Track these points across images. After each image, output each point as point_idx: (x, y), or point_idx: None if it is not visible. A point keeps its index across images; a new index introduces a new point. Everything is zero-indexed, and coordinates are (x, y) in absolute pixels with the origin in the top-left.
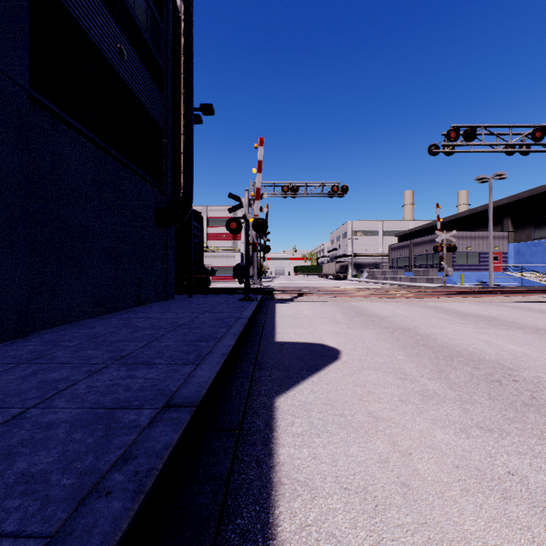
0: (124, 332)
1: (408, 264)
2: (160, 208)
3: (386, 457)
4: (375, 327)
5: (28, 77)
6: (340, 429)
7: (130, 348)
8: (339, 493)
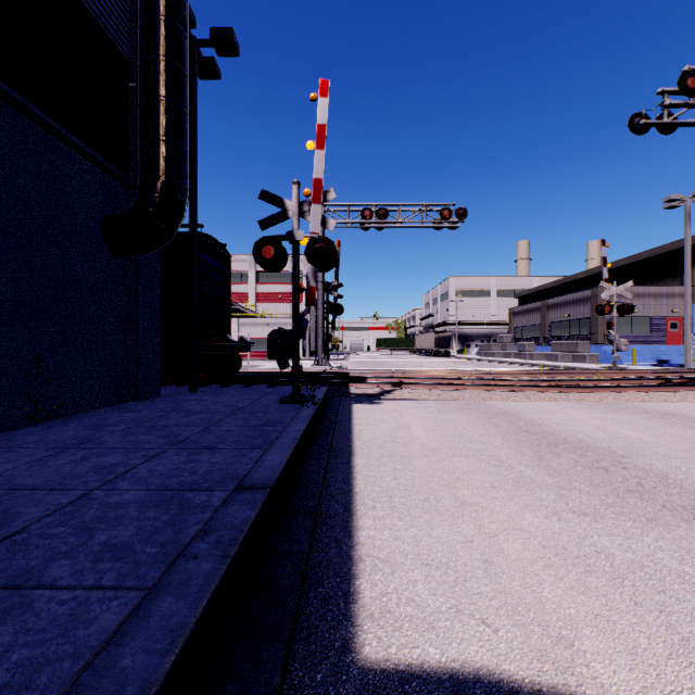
0: None
1: (539, 335)
2: (115, 213)
3: None
4: (654, 508)
5: None
6: None
7: None
8: None
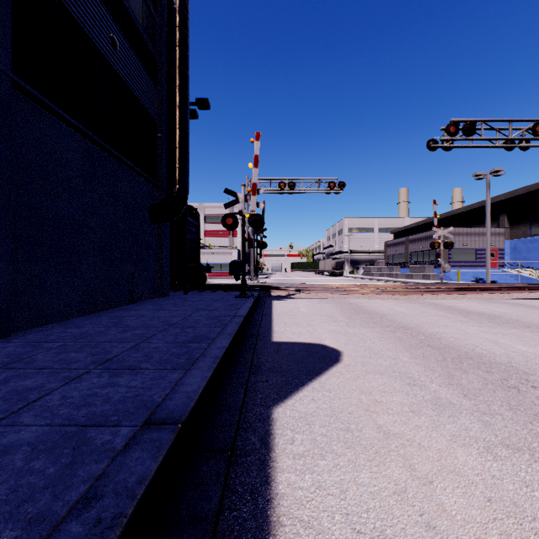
0: (112, 331)
1: (404, 261)
2: (155, 203)
3: (403, 487)
4: (376, 325)
5: (11, 62)
6: (347, 448)
7: (116, 350)
8: (351, 538)
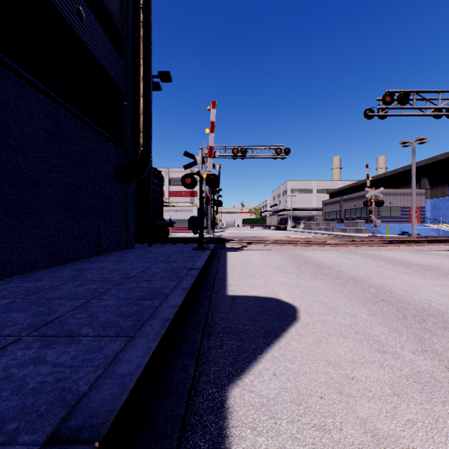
0: (68, 286)
1: (339, 217)
2: (121, 164)
3: None
4: (325, 277)
5: None
6: None
7: (62, 309)
8: None
